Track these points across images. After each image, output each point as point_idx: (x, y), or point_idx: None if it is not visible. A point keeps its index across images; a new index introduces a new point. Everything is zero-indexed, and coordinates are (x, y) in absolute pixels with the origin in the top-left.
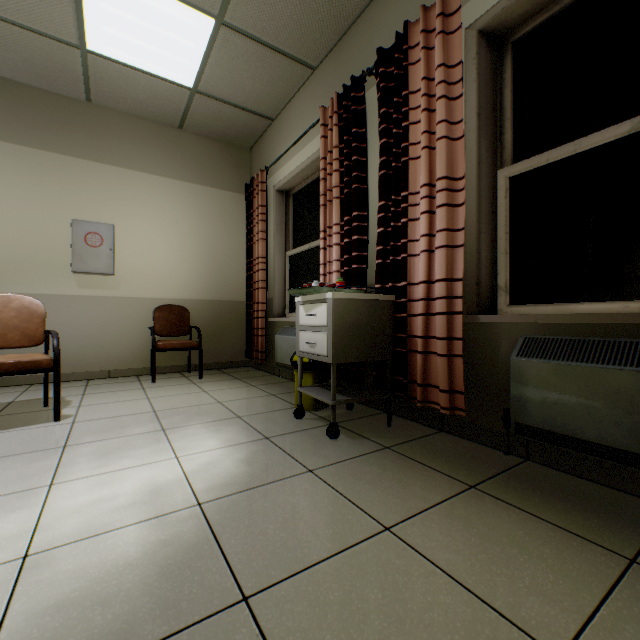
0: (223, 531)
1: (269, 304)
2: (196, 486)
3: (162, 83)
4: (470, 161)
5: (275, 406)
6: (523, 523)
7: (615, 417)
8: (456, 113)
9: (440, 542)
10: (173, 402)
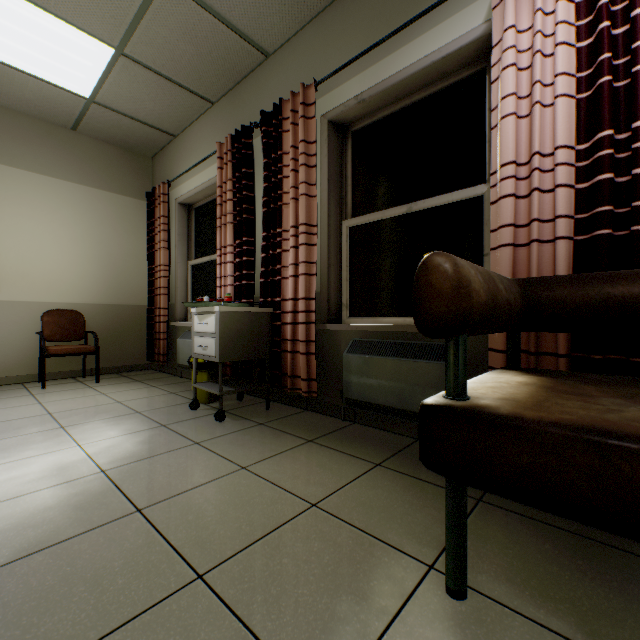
0: (124, 483)
1: (172, 309)
2: (100, 461)
3: (54, 89)
4: (324, 213)
5: (174, 402)
6: (331, 455)
7: (391, 388)
8: (313, 177)
9: (275, 470)
10: (69, 405)
